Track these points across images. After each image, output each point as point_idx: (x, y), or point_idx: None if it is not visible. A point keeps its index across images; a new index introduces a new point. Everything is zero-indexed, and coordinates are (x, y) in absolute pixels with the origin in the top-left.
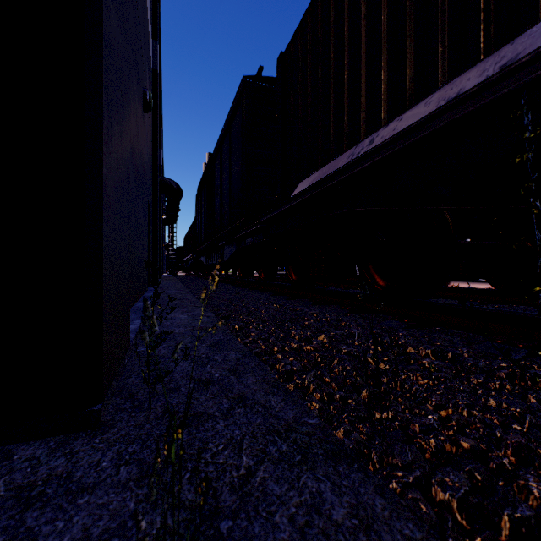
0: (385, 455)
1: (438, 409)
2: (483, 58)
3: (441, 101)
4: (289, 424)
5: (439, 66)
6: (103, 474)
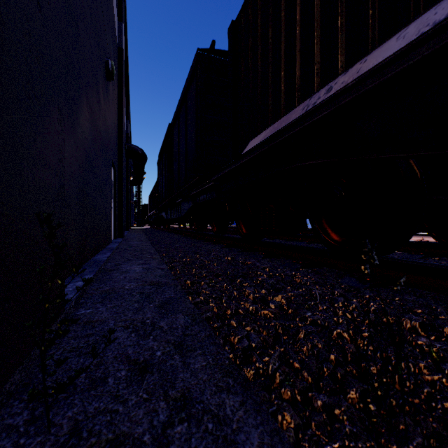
0: None
1: None
2: None
3: (423, 27)
4: None
5: None
6: None
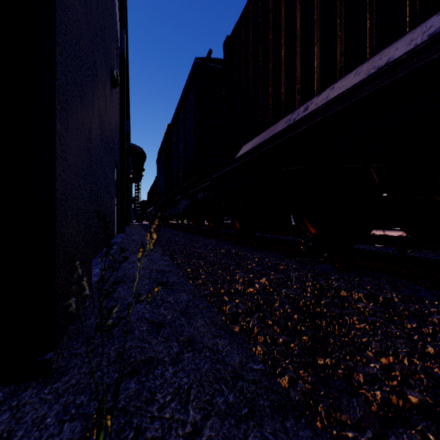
0: (332, 410)
1: (379, 357)
2: (410, 30)
3: (371, 69)
4: (235, 371)
5: (367, 40)
6: (45, 433)
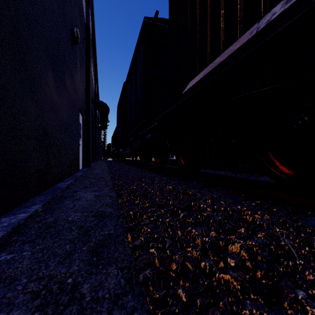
0: None
1: None
2: None
3: None
4: None
5: None
6: None
